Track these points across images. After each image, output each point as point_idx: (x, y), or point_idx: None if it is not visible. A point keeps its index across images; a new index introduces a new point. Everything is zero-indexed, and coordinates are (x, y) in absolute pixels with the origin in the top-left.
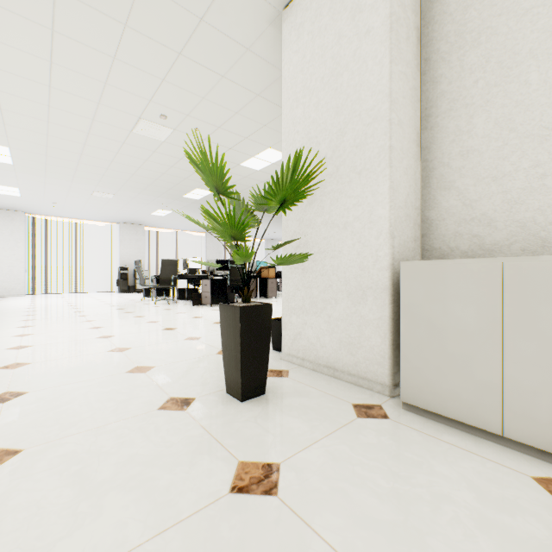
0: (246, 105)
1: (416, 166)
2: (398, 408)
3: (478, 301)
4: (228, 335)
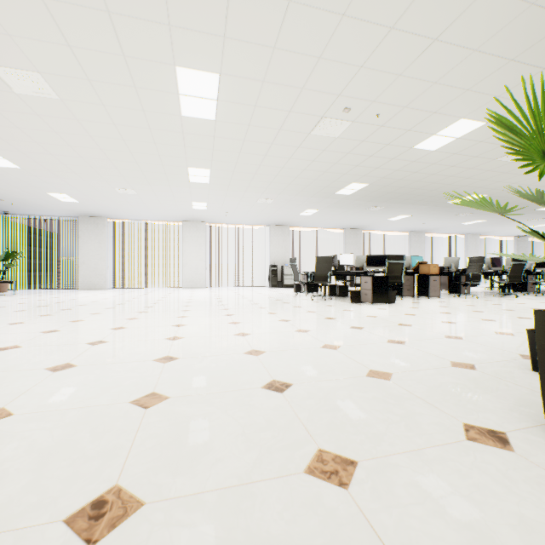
0: (451, 69)
1: None
2: None
3: None
4: None
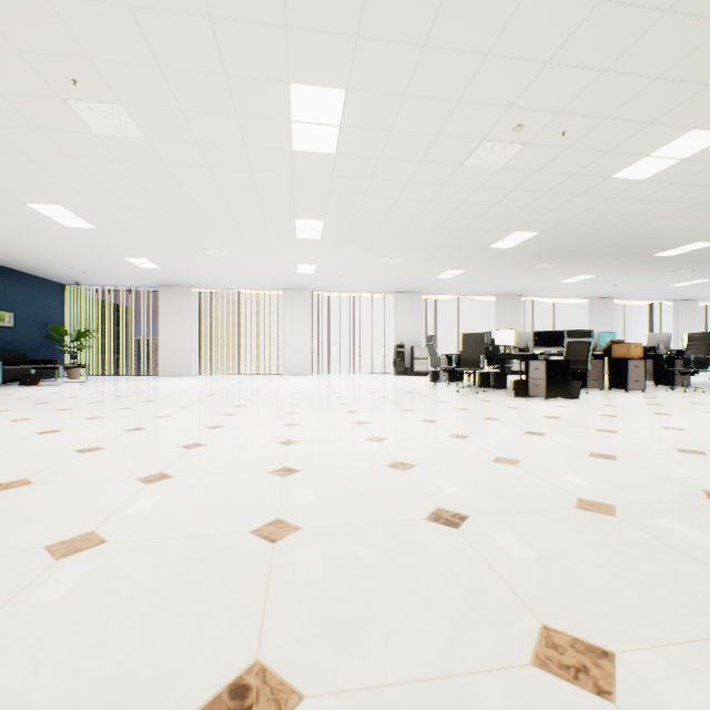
0: (686, 55)
1: None
2: None
3: None
4: None
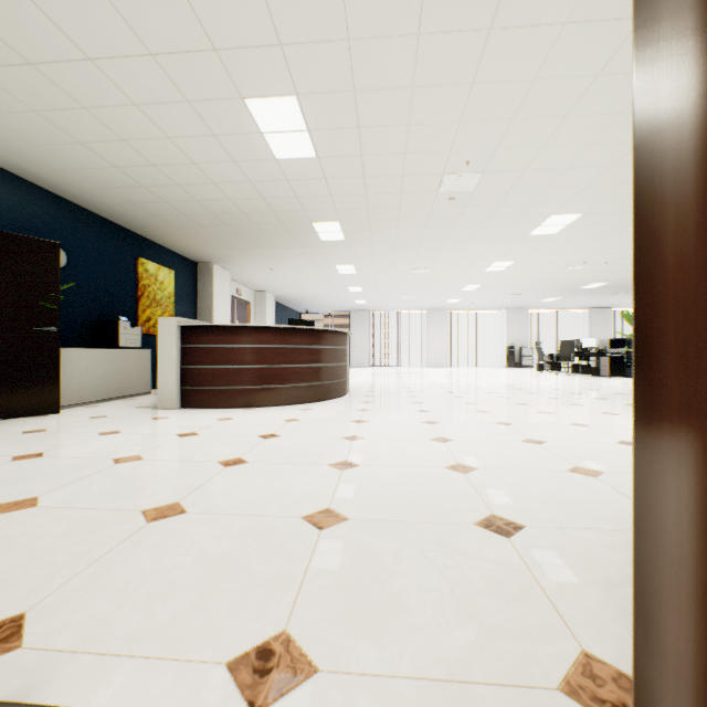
0: None
1: None
2: None
3: None
4: None
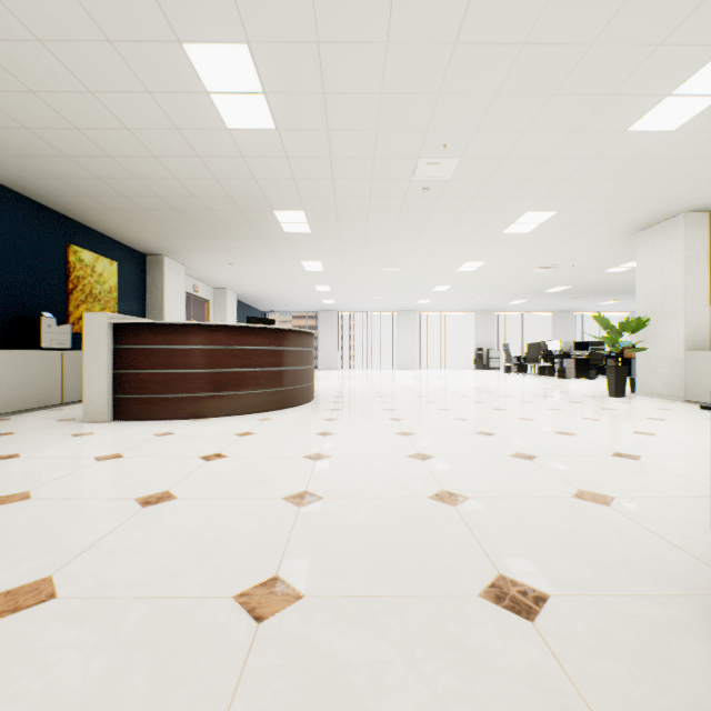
0: (611, 253)
1: (704, 309)
2: (683, 403)
3: (705, 364)
4: (609, 376)
